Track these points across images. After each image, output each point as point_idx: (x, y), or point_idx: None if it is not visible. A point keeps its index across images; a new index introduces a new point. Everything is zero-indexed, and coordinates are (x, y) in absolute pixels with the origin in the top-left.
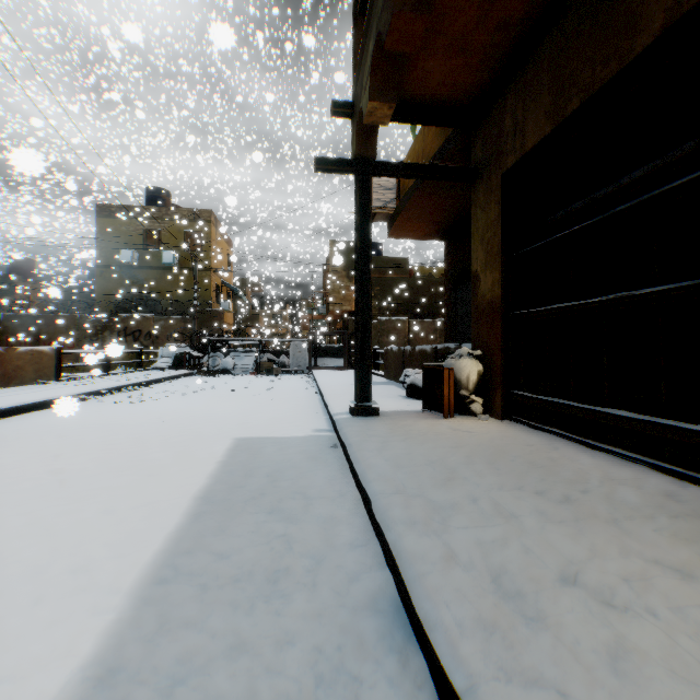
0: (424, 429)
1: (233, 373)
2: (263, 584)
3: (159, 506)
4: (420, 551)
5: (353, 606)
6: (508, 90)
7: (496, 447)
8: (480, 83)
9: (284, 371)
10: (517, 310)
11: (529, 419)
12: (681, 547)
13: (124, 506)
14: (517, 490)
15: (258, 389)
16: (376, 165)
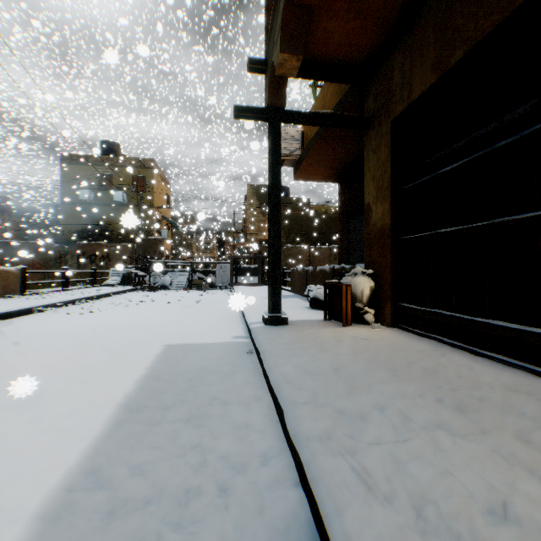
0: (327, 336)
1: (170, 288)
2: (173, 507)
3: (83, 415)
4: (336, 476)
5: (266, 535)
6: (396, 50)
7: (391, 354)
8: (373, 44)
9: (211, 287)
10: (404, 235)
11: (415, 327)
12: None
13: (50, 415)
14: (419, 398)
15: (189, 302)
16: (286, 114)
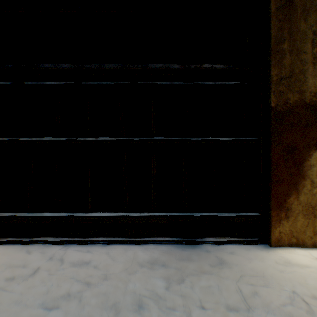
0: None
1: None
2: None
3: None
4: None
5: None
6: None
7: (7, 304)
8: None
9: None
10: None
11: (12, 235)
12: (228, 310)
13: None
14: None
15: None
16: None
